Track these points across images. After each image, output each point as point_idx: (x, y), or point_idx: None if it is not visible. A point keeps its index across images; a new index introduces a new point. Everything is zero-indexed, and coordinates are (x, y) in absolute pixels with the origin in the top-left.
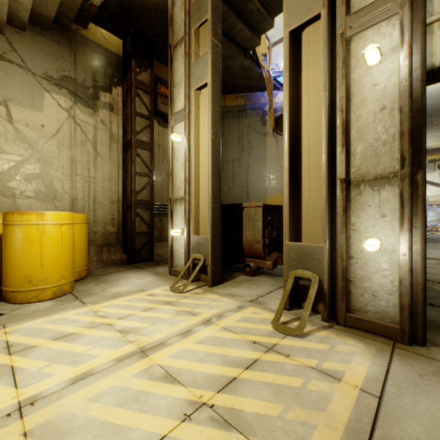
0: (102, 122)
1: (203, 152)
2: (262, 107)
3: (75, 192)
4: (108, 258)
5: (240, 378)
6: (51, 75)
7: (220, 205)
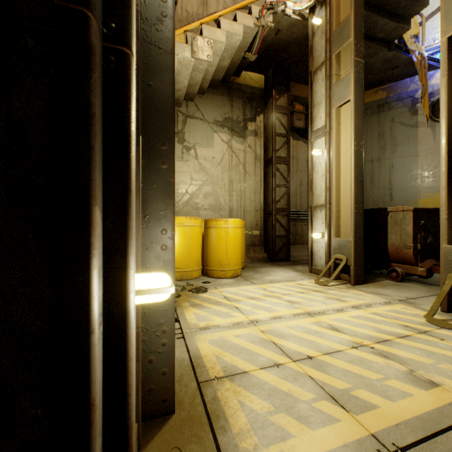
0: (249, 147)
1: (344, 163)
2: (412, 95)
3: (232, 203)
4: (253, 255)
5: (393, 341)
6: (217, 120)
7: (362, 210)
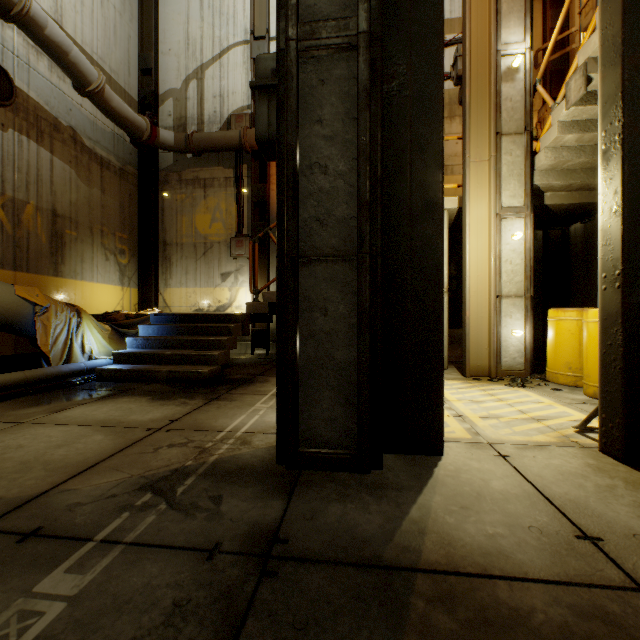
0: None
1: None
2: None
3: None
4: None
5: None
6: None
7: (621, 281)
